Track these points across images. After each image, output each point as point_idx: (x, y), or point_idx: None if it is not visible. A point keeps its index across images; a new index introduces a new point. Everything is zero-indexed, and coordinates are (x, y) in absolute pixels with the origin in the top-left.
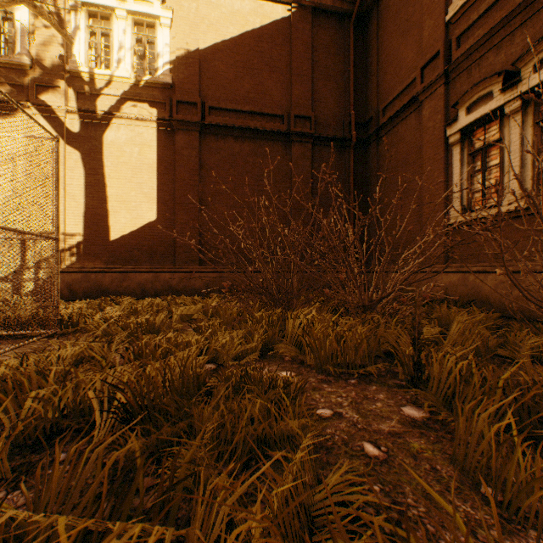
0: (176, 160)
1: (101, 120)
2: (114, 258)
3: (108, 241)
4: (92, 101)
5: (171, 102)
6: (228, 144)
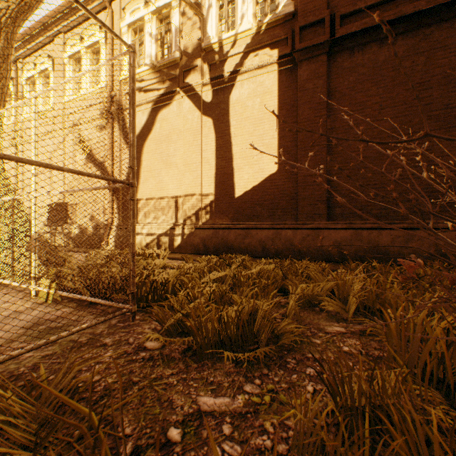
0: (298, 98)
1: (227, 83)
2: (237, 214)
3: (233, 198)
4: (220, 68)
5: (293, 33)
6: (368, 55)
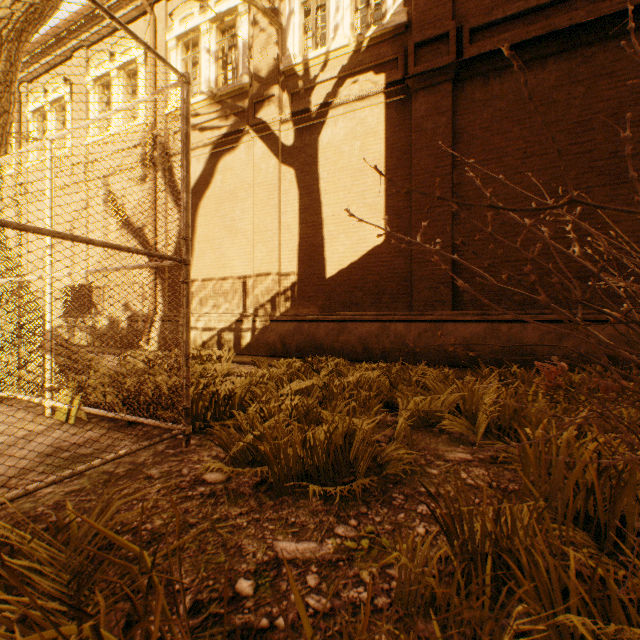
0: (412, 142)
1: (315, 120)
2: (329, 302)
3: (323, 279)
4: (305, 99)
5: (406, 52)
6: (508, 83)
